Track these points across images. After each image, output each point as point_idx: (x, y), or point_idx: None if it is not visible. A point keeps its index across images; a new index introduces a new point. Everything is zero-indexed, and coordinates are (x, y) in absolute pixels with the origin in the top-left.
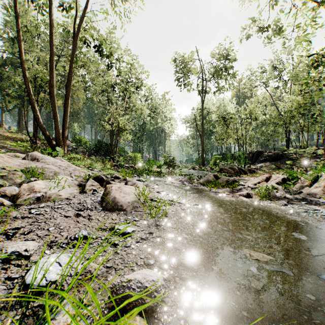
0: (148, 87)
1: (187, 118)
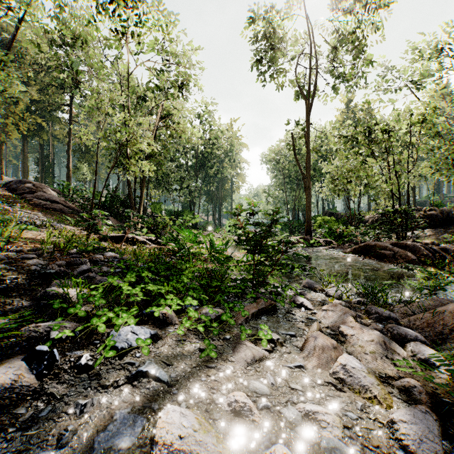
0: (203, 101)
1: (269, 154)
